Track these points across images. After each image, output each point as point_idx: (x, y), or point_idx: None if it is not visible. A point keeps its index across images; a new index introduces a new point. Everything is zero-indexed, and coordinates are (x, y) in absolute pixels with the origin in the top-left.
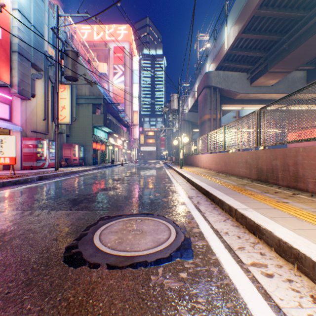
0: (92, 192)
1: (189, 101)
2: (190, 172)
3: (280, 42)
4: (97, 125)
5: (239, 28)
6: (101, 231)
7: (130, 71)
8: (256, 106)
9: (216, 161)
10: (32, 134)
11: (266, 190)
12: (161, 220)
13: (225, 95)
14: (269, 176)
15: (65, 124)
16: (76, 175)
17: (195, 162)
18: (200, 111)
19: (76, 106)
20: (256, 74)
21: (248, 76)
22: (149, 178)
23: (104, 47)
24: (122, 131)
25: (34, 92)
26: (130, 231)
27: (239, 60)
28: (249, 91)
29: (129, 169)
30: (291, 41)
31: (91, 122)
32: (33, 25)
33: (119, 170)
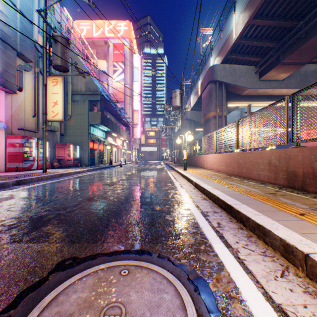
0: (72, 203)
1: (192, 99)
2: (197, 175)
3: (295, 29)
4: (94, 123)
5: (250, 13)
6: (39, 315)
7: (130, 69)
8: (264, 103)
9: (226, 162)
10: (19, 132)
11: (315, 205)
12: (164, 271)
13: (231, 90)
14: (308, 182)
15: (58, 122)
16: (65, 177)
17: (199, 163)
18: (204, 108)
19: (72, 103)
20: (267, 67)
21: (257, 70)
22: (148, 183)
23: (103, 43)
24: (122, 130)
25: (22, 85)
26: (100, 313)
27: (248, 52)
28: (257, 85)
29: (127, 171)
30: (309, 26)
31: (87, 120)
32: (20, 10)
33: (116, 172)
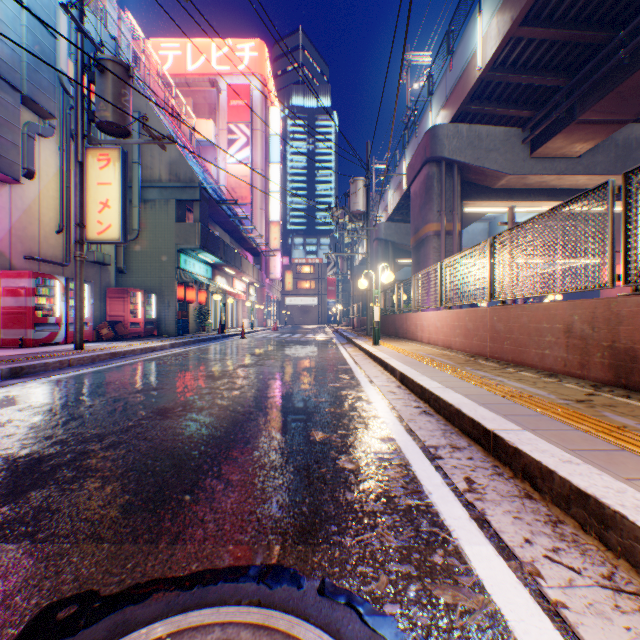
0: (120, 424)
1: (389, 199)
2: (403, 355)
3: (609, 47)
4: (187, 246)
5: (514, 12)
6: None
7: (262, 138)
8: (541, 205)
9: (465, 327)
10: (28, 264)
11: None
12: None
13: (472, 178)
14: None
15: (111, 243)
16: (122, 361)
17: (406, 330)
18: (416, 216)
19: (141, 205)
20: (546, 129)
21: (526, 136)
22: (299, 373)
23: (208, 86)
24: (245, 263)
25: (32, 165)
26: None
27: (507, 97)
28: (527, 168)
29: (255, 346)
30: (639, 40)
31: (173, 240)
32: (28, 6)
33: (231, 348)
